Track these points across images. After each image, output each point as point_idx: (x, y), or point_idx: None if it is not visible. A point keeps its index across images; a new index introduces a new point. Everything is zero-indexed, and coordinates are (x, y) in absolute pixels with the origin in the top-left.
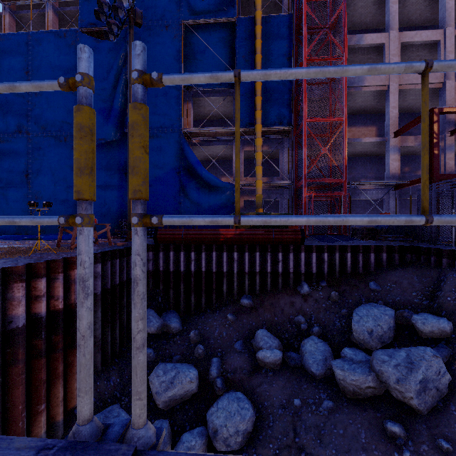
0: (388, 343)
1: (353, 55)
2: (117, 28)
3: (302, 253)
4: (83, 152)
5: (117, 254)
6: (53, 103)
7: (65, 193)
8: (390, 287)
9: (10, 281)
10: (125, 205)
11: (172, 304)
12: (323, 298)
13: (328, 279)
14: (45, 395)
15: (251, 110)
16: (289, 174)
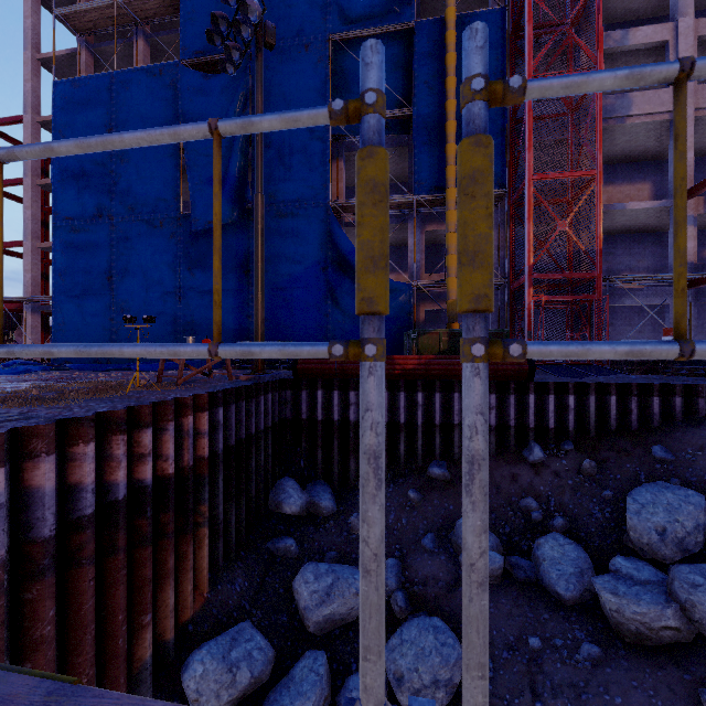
0: (695, 553)
1: (610, 66)
2: (238, 54)
3: (531, 395)
4: (376, 230)
5: (244, 394)
6: (145, 172)
7: (161, 303)
8: (692, 455)
9: (107, 433)
10: (246, 319)
11: (321, 471)
12: (569, 471)
13: (575, 439)
14: (151, 600)
15: (439, 166)
16: (500, 267)
